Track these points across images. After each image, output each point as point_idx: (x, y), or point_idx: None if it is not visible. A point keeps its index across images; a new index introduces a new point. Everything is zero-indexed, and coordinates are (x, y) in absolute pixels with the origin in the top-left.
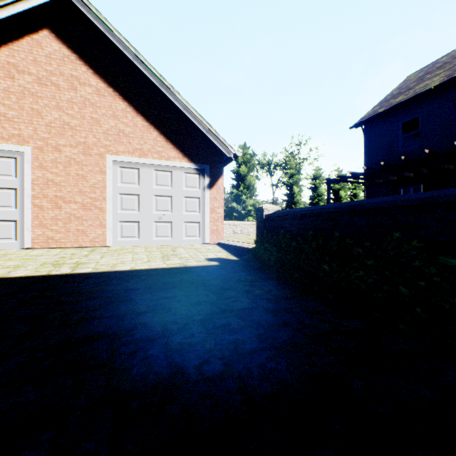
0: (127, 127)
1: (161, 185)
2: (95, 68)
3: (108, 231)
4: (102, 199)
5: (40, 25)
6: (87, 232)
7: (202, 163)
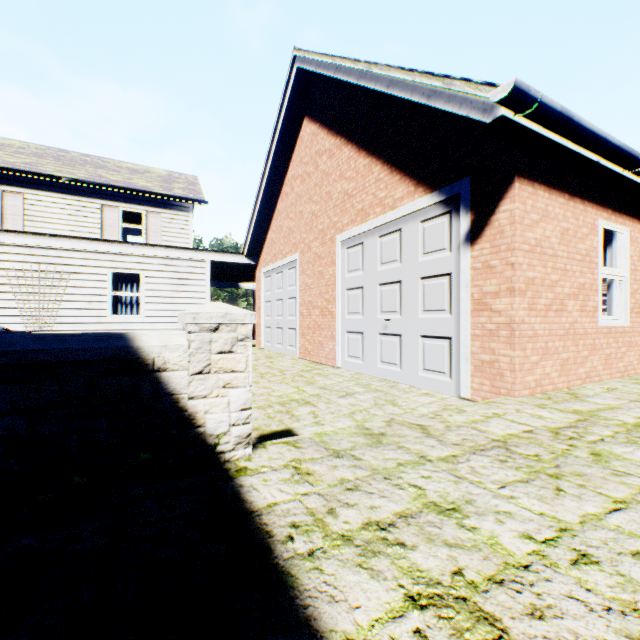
0: (350, 184)
1: (386, 263)
2: (328, 125)
3: (336, 346)
4: (332, 301)
5: (302, 119)
6: (324, 345)
7: (453, 180)
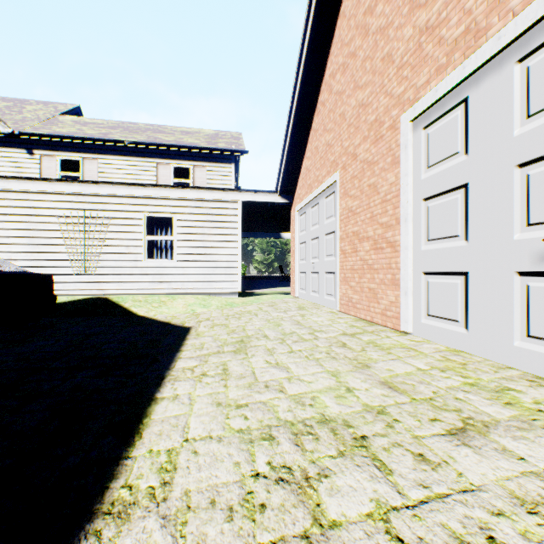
0: (433, 6)
1: None
2: None
3: (402, 297)
4: (394, 224)
5: None
6: (378, 295)
7: None
